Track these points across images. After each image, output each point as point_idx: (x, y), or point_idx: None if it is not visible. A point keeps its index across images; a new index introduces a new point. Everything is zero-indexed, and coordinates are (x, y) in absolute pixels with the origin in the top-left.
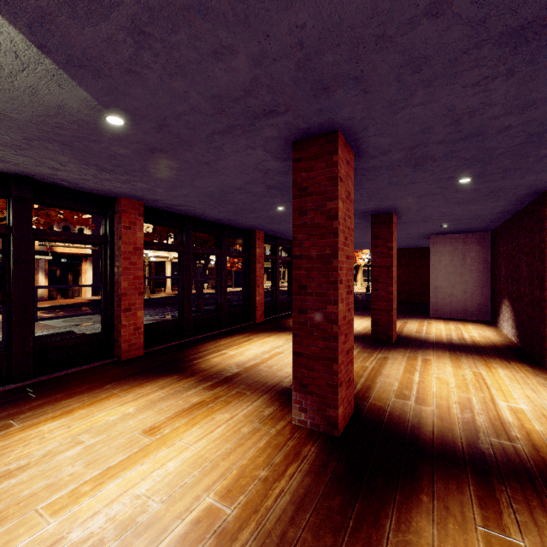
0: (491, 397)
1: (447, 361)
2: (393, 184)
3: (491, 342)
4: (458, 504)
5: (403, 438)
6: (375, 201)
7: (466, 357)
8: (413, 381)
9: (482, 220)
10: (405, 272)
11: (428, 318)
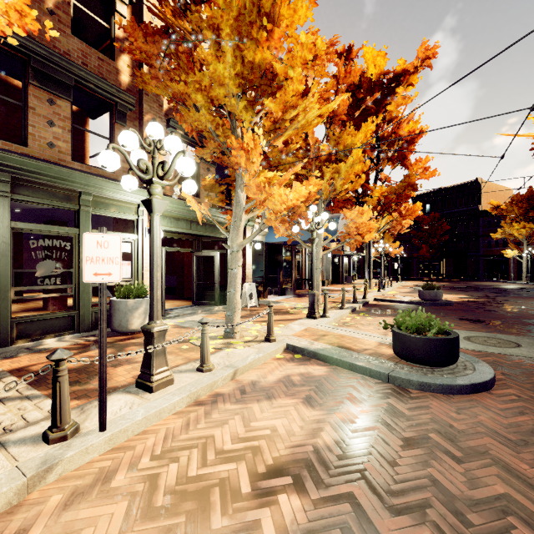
0: None
1: None
2: None
3: None
4: None
5: None
6: None
7: None
8: None
9: None
10: None
11: None
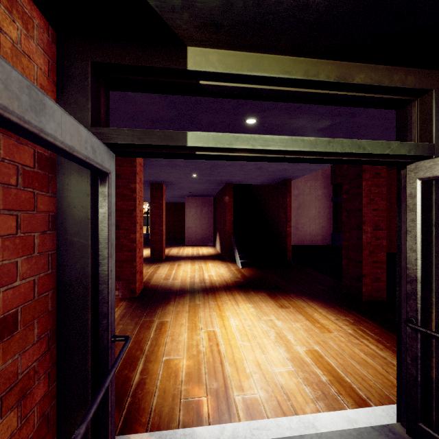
0: (203, 273)
1: (189, 263)
2: (163, 171)
3: (211, 254)
4: (183, 301)
5: (166, 291)
6: (153, 177)
7: (198, 261)
8: (172, 273)
9: (208, 191)
10: (172, 218)
11: (184, 246)
